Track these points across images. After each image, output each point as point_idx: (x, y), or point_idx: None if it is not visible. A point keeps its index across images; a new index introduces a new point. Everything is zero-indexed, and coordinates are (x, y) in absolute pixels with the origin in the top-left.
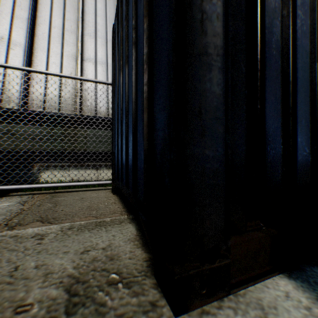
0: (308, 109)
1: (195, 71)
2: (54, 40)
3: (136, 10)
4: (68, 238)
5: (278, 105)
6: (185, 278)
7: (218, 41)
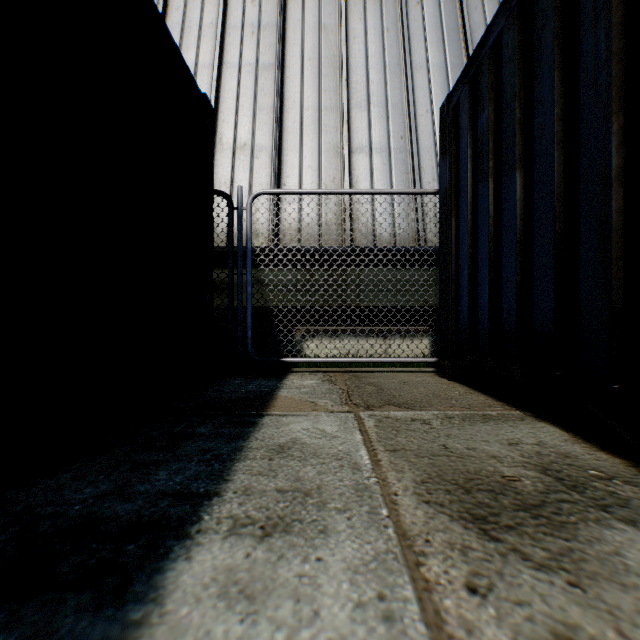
0: None
1: None
2: (308, 130)
3: (565, 91)
4: (465, 428)
5: None
6: None
7: None
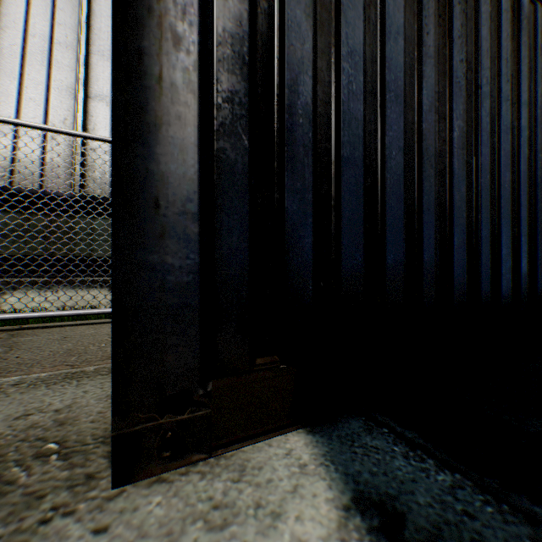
0: (361, 200)
1: (148, 147)
2: (34, 60)
3: None
4: (6, 399)
5: (309, 194)
6: (130, 434)
7: (190, 106)
